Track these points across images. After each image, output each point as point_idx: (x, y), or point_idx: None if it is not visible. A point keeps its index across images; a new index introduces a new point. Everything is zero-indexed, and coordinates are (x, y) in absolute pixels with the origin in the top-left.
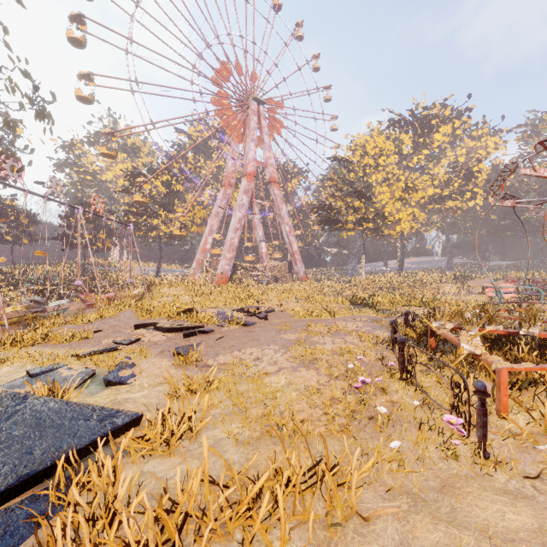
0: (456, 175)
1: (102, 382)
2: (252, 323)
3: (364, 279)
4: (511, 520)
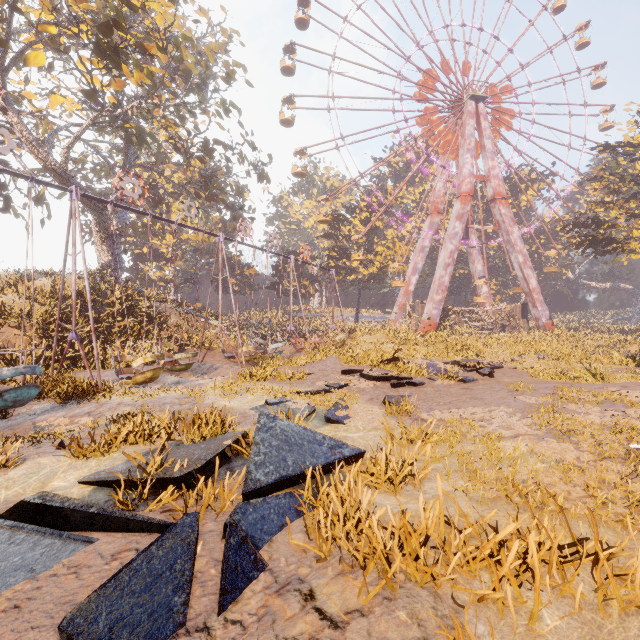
0: None
1: (322, 418)
2: (472, 379)
3: None
4: None
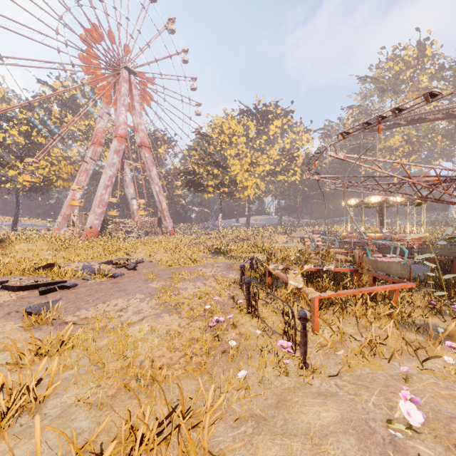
0: (284, 157)
1: None
2: (120, 274)
3: (221, 232)
4: (324, 418)
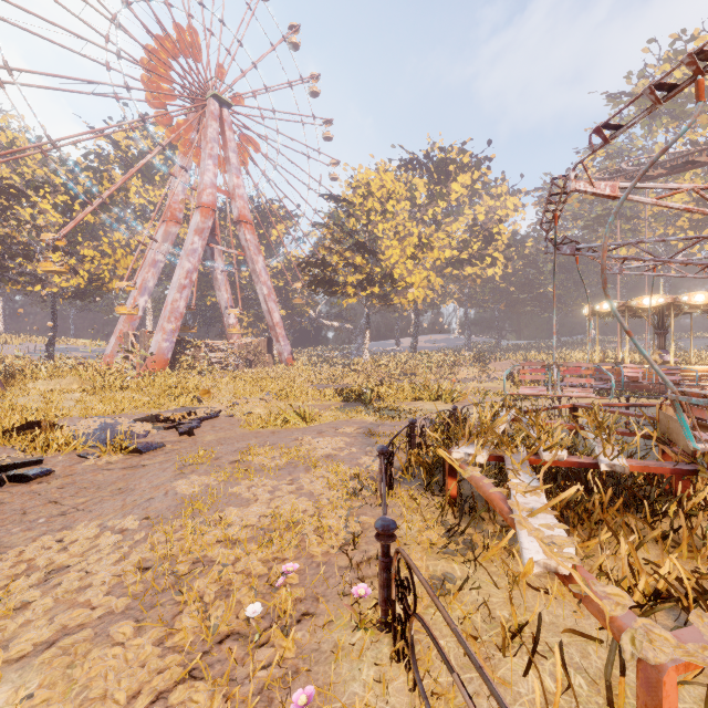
0: (476, 236)
1: None
2: (155, 446)
3: (369, 361)
4: None
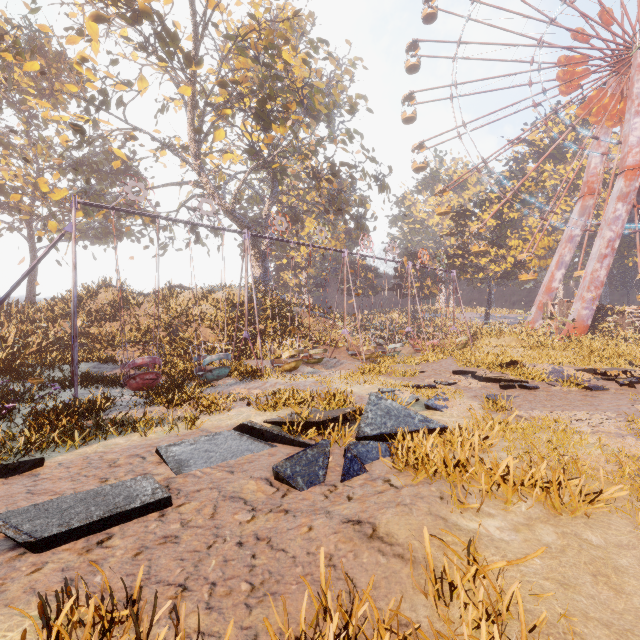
0: None
1: (423, 406)
2: (601, 388)
3: None
4: None
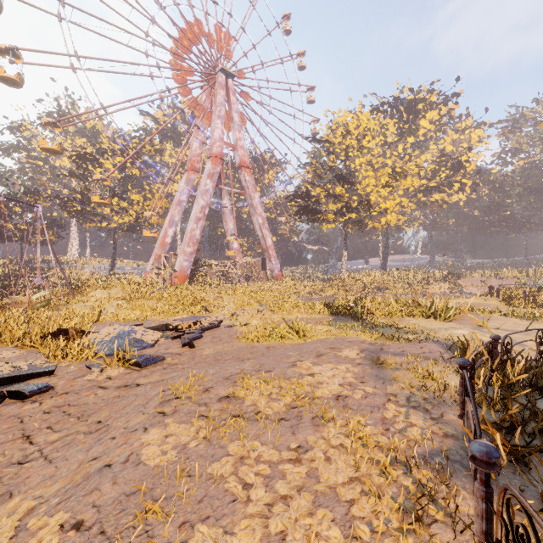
0: (444, 165)
1: None
2: (155, 359)
3: (346, 277)
4: None
